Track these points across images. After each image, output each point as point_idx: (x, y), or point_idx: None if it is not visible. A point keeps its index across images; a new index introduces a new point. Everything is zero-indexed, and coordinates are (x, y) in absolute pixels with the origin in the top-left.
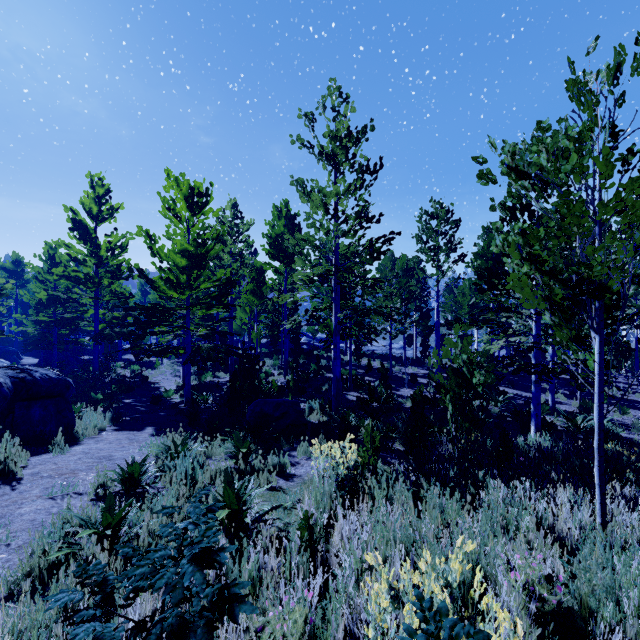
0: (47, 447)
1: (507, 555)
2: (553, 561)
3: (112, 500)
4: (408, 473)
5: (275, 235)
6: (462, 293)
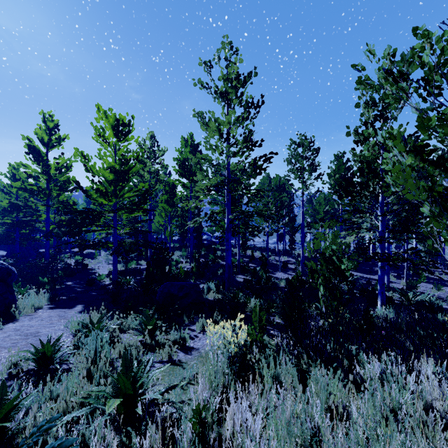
0: None
1: None
2: None
3: (5, 389)
4: (289, 346)
5: (183, 159)
6: (319, 203)
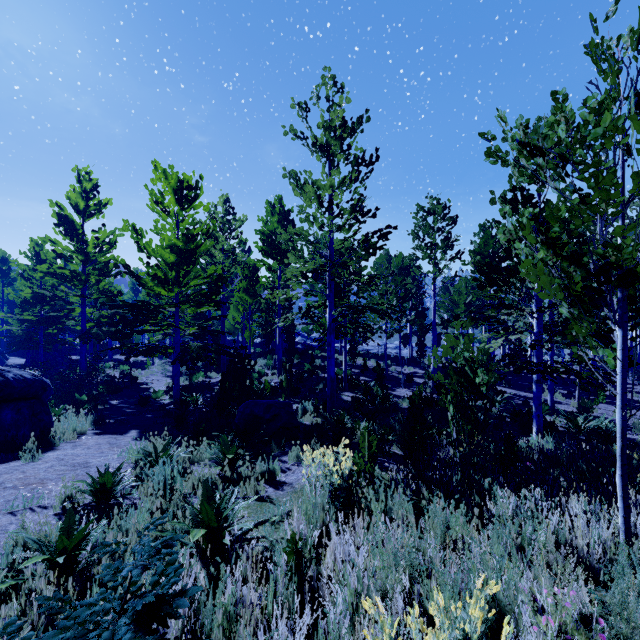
0: (18, 453)
1: (533, 591)
2: (578, 588)
3: (72, 518)
4: (407, 480)
5: (268, 232)
6: (458, 292)
